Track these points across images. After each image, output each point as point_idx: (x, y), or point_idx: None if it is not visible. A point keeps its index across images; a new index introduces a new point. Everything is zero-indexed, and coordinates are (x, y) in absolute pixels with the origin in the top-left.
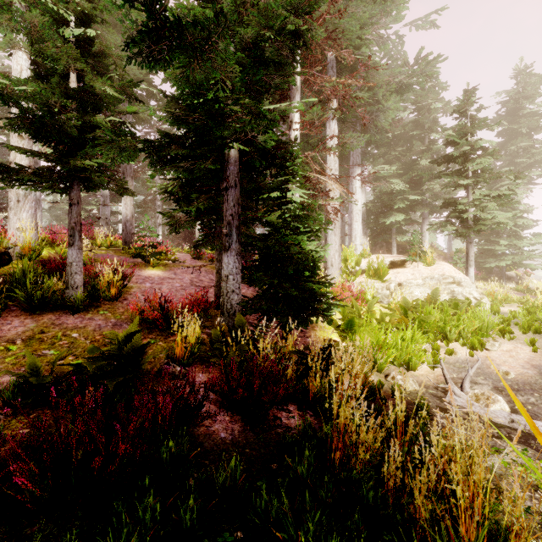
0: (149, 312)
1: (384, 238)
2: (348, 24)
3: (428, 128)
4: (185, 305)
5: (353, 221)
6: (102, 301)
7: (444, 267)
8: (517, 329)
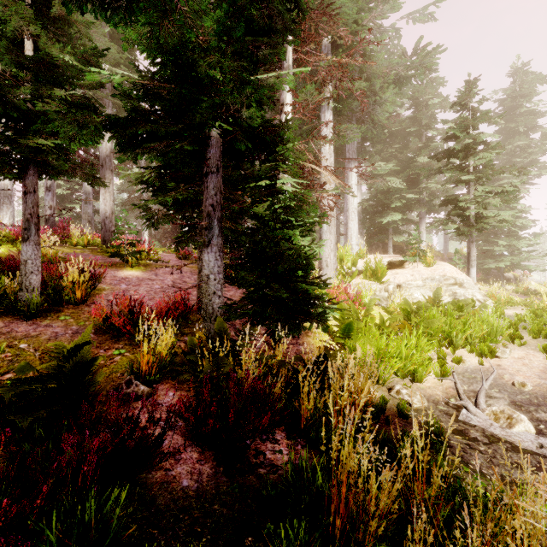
0: (117, 317)
1: (380, 238)
2: (344, 7)
3: (425, 124)
4: (161, 309)
5: (349, 220)
6: (66, 304)
7: (445, 267)
8: (525, 334)
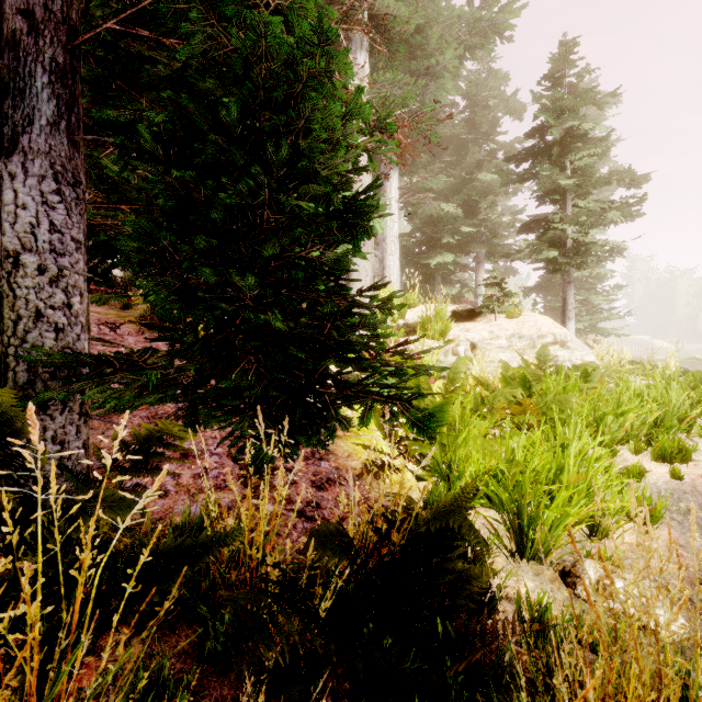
0: None
1: (424, 291)
2: None
3: (484, 134)
4: None
5: (386, 254)
6: None
7: (536, 319)
8: None
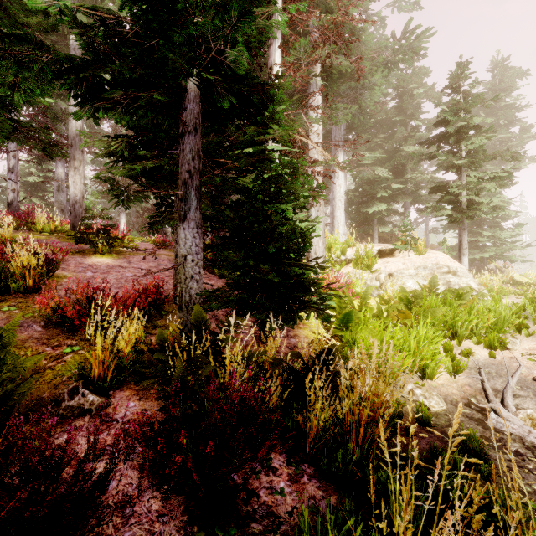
0: (72, 307)
1: (364, 229)
2: None
3: (410, 115)
4: (128, 297)
5: (335, 208)
6: (14, 293)
7: (437, 255)
8: (529, 323)
